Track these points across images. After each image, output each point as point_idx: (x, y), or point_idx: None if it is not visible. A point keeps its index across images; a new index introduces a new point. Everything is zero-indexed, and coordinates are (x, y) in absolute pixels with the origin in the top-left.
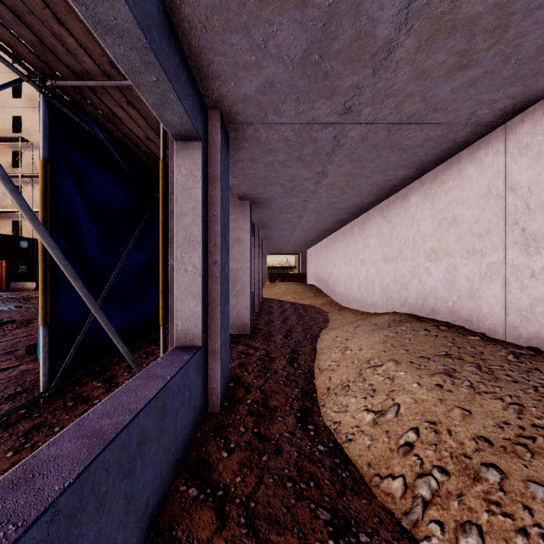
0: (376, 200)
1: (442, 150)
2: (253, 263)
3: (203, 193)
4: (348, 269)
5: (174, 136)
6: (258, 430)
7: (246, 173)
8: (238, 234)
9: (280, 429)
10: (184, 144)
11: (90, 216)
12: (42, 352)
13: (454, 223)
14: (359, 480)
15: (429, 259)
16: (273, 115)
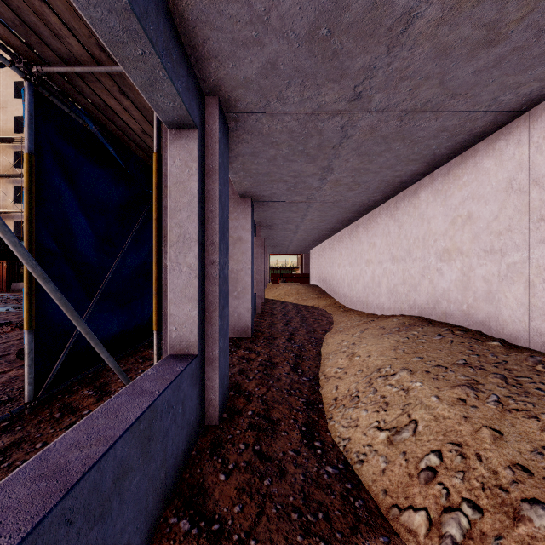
0: (383, 197)
1: (457, 142)
2: (255, 264)
3: (199, 186)
4: (352, 269)
5: (167, 123)
6: (260, 447)
7: (248, 169)
8: (239, 233)
9: (284, 446)
10: (179, 132)
11: (82, 213)
12: (26, 359)
13: (469, 220)
14: (374, 511)
15: (441, 259)
16: (276, 102)
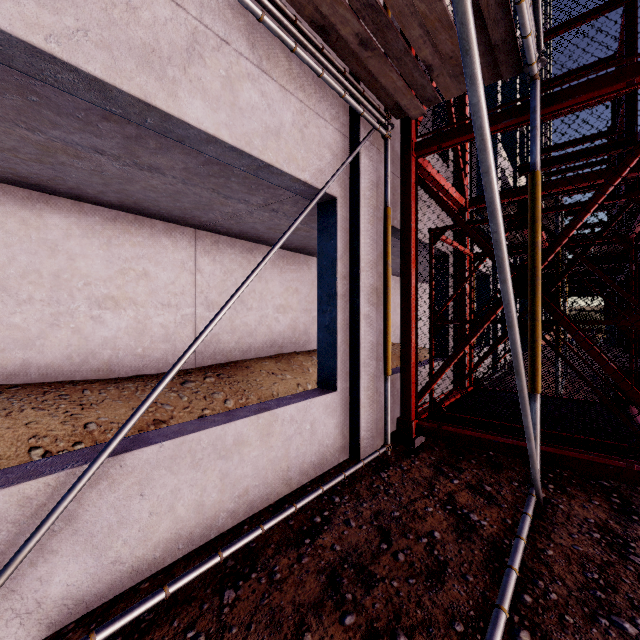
0: None
1: None
2: None
3: None
4: None
5: None
6: None
7: None
8: None
9: None
10: None
11: None
12: None
13: None
14: None
15: None
16: None
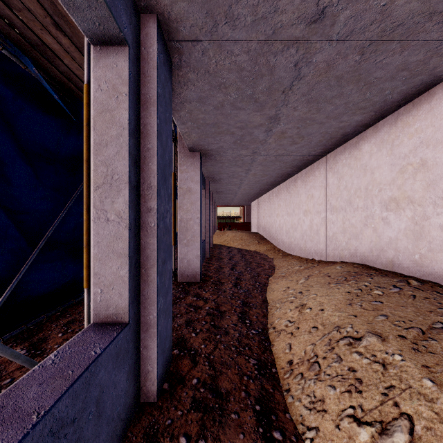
0: (323, 151)
1: (412, 86)
2: (204, 214)
3: (131, 117)
4: (290, 218)
5: (88, 34)
6: (204, 442)
7: (195, 119)
8: (189, 184)
9: (235, 440)
10: (105, 49)
11: (23, 160)
12: None
13: (422, 168)
14: None
15: (387, 208)
16: (224, 24)
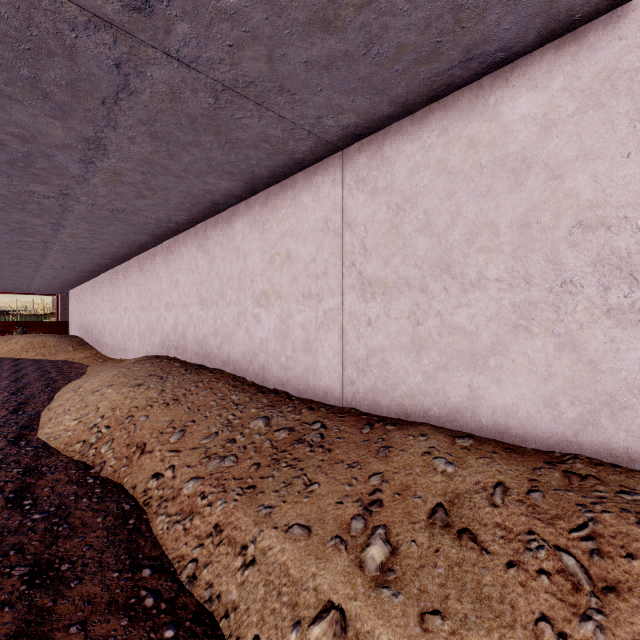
0: (133, 252)
1: (165, 231)
2: None
3: None
4: (113, 316)
5: None
6: None
7: None
8: None
9: None
10: None
11: None
12: None
13: (177, 284)
14: (55, 453)
15: (166, 310)
16: None
